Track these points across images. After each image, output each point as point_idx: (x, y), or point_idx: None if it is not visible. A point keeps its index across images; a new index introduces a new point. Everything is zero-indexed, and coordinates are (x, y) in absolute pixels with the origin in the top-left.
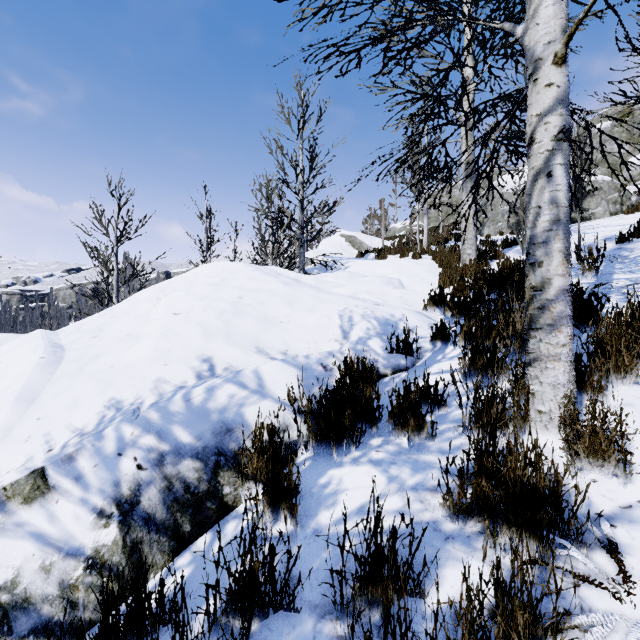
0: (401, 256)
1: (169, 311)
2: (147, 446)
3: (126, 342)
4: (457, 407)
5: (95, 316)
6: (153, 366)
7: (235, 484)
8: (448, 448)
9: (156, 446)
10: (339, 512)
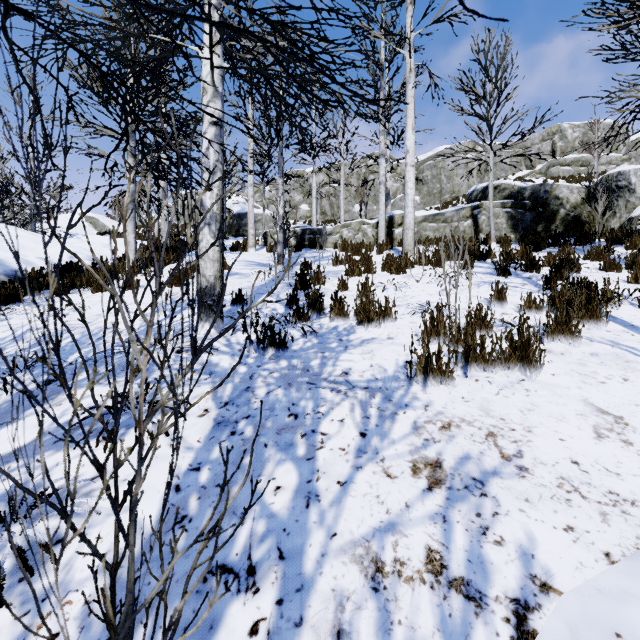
0: None
1: None
2: None
3: None
4: None
5: None
6: None
7: None
8: None
9: None
10: None
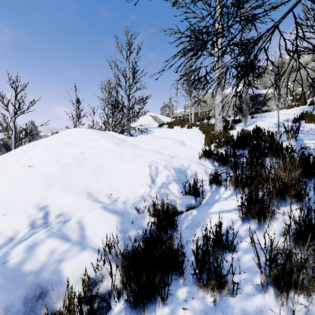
0: (181, 127)
1: (26, 164)
2: None
3: None
4: (244, 251)
5: None
6: None
7: None
8: (251, 311)
9: None
10: None
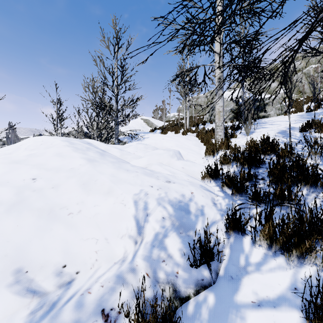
0: (175, 133)
1: None
2: None
3: None
4: None
5: None
6: None
7: None
8: None
9: None
10: None
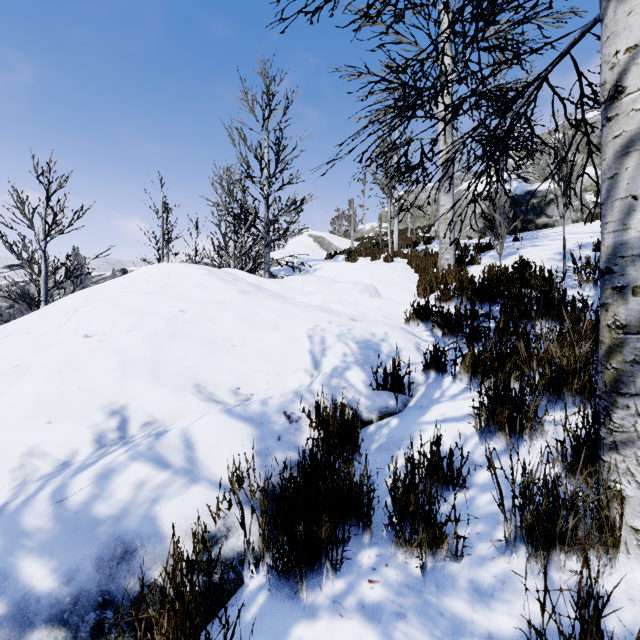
0: (372, 259)
1: (79, 331)
2: None
3: (5, 379)
4: (481, 489)
5: None
6: (27, 426)
7: None
8: (486, 583)
9: None
10: None
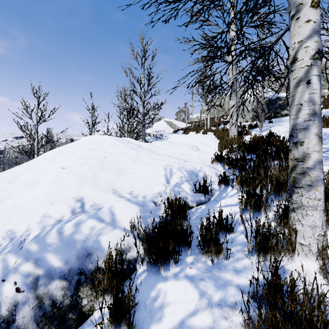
0: (196, 132)
1: (59, 166)
2: (26, 272)
3: (29, 187)
4: (240, 233)
5: (16, 167)
6: (42, 205)
7: (91, 296)
8: (239, 267)
9: (33, 271)
10: (165, 326)
